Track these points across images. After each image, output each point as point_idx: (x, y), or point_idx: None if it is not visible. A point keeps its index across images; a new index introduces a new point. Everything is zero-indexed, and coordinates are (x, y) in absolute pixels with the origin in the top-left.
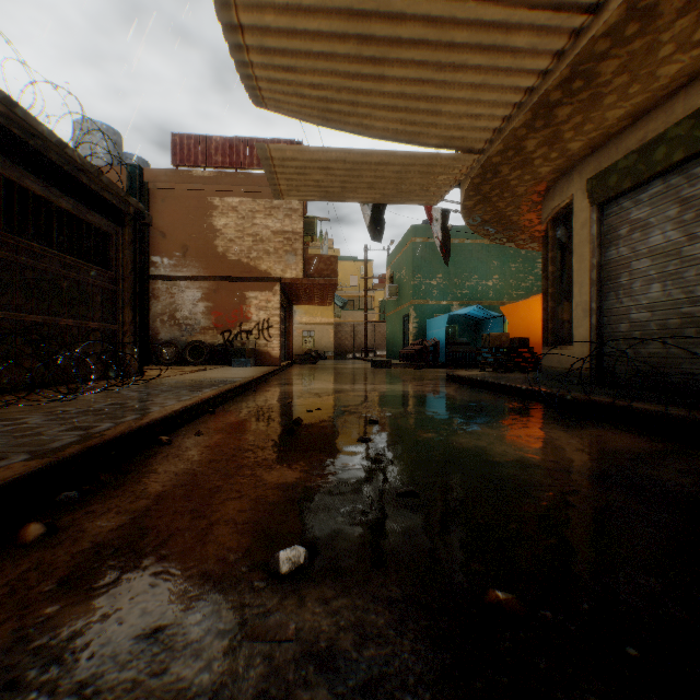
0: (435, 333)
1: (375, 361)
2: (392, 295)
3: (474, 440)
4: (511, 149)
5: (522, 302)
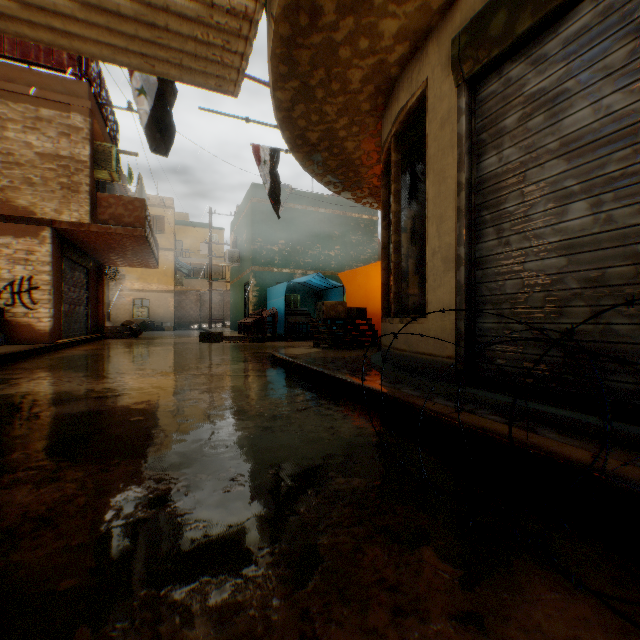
0: (275, 302)
1: (203, 334)
2: (233, 261)
3: None
4: None
5: (360, 268)
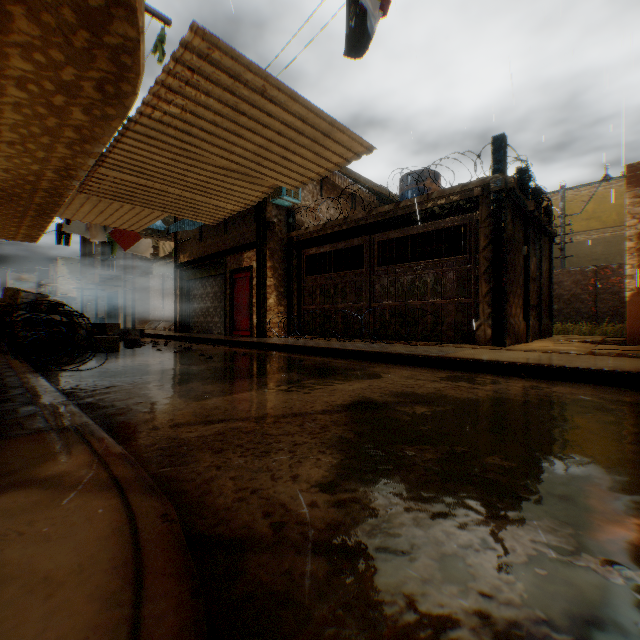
0: None
1: None
2: None
3: (155, 359)
4: (101, 118)
5: None
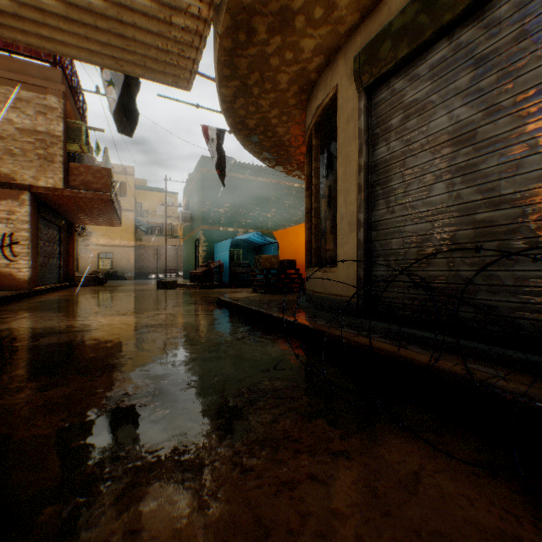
0: (221, 255)
1: (160, 282)
2: (185, 221)
3: None
4: None
5: (291, 227)
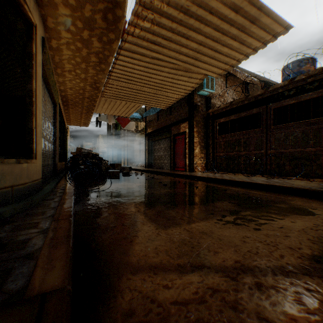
0: None
1: None
2: None
3: (136, 184)
4: (107, 43)
5: None
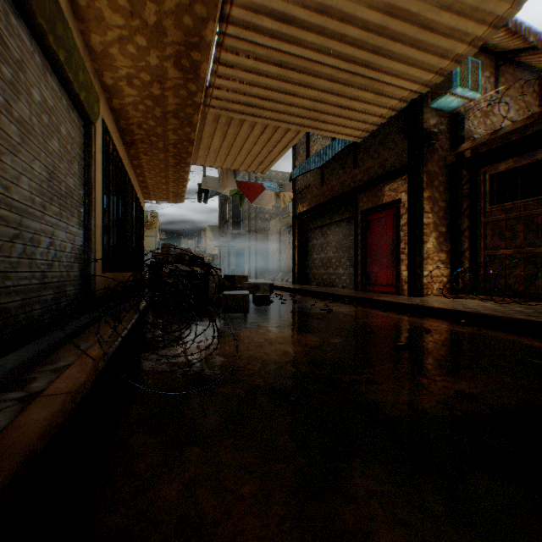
0: None
1: None
2: None
3: (303, 338)
4: None
5: None
